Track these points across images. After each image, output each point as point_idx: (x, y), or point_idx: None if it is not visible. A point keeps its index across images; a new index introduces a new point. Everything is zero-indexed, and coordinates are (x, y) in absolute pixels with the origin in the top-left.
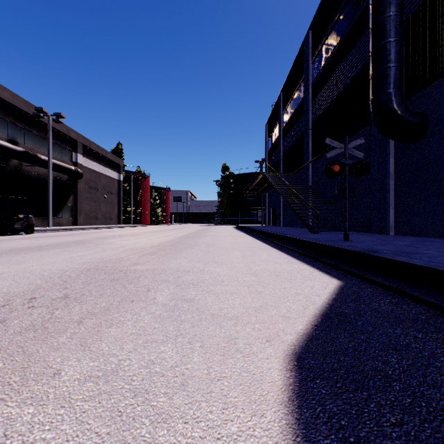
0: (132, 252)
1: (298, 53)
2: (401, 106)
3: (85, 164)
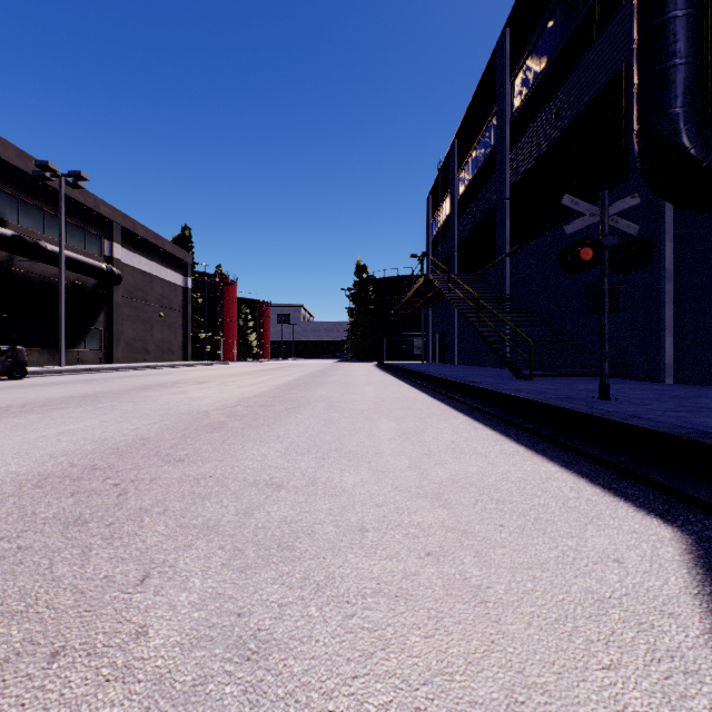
0: (177, 422)
1: (486, 69)
2: (698, 139)
3: (127, 259)
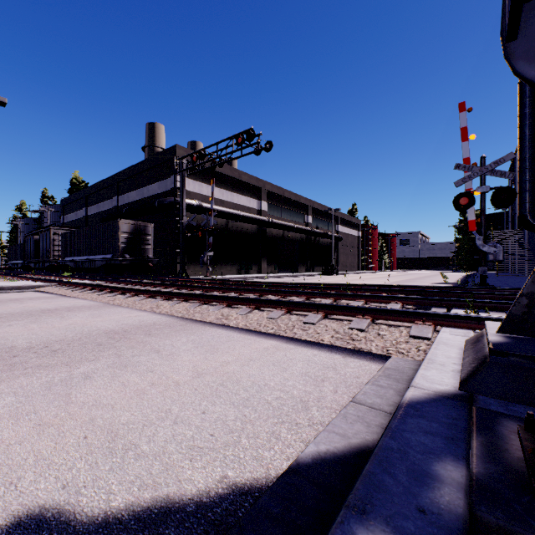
0: (403, 279)
1: None
2: (530, 220)
3: (341, 230)
